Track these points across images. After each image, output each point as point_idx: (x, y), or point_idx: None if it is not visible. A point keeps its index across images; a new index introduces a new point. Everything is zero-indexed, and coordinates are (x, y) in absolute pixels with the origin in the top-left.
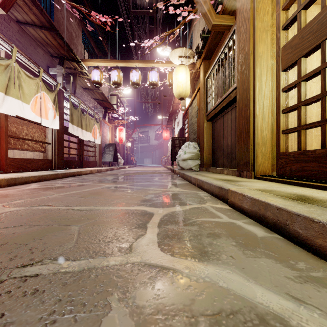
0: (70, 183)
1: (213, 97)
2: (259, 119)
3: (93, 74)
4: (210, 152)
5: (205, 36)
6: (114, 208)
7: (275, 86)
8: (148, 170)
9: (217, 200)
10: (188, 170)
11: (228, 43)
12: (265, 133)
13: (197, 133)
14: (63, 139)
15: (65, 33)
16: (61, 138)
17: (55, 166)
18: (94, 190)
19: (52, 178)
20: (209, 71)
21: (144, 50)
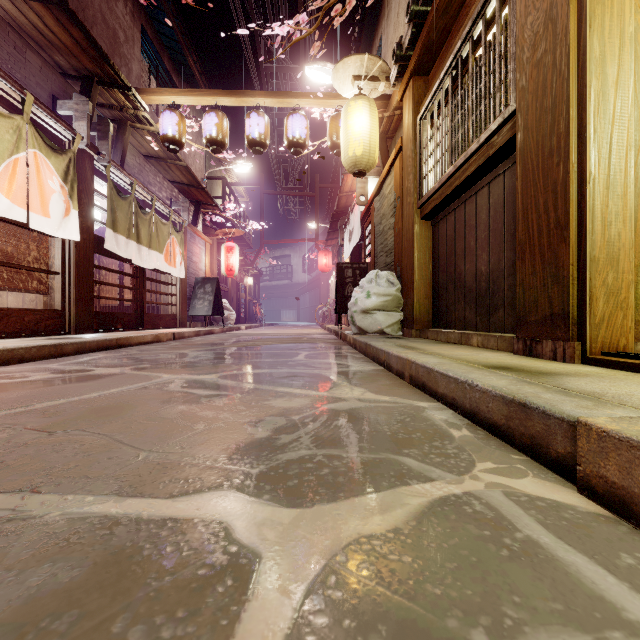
0: (76, 370)
1: (439, 158)
2: (599, 188)
3: (164, 121)
4: (428, 293)
5: (420, 9)
6: (94, 510)
7: (639, 94)
8: (286, 335)
9: (505, 448)
10: (377, 336)
11: (484, 8)
12: (616, 229)
13: (396, 251)
14: (92, 264)
15: (99, 29)
16: (85, 261)
17: (72, 326)
18: (116, 395)
19: (44, 355)
20: (428, 98)
21: (279, 84)
